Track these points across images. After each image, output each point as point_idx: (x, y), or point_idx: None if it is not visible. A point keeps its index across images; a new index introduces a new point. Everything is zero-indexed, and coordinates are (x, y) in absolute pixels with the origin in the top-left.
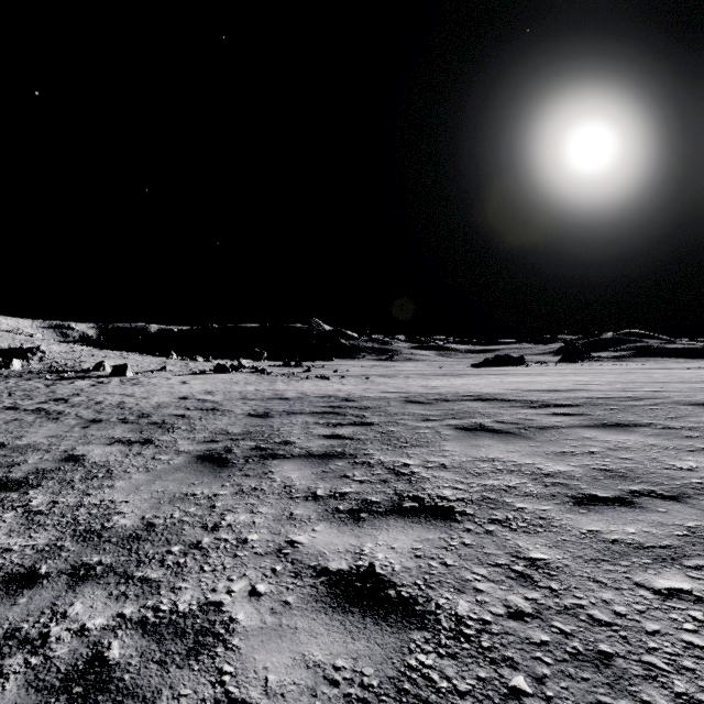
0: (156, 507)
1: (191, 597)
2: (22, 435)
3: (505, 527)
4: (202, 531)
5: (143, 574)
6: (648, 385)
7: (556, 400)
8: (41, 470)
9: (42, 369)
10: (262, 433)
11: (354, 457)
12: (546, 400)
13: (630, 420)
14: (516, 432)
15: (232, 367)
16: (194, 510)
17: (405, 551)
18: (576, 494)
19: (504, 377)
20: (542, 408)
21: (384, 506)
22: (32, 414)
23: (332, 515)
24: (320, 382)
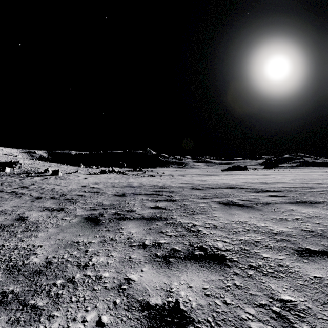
0: (56, 250)
1: (58, 325)
2: (0, 205)
3: (259, 272)
4: (77, 269)
5: (34, 302)
6: (313, 180)
7: (268, 188)
8: (3, 225)
9: (19, 172)
10: (119, 205)
11: (166, 219)
12: (263, 188)
13: (312, 200)
14: (251, 206)
15: (109, 171)
16: (75, 253)
17: (198, 290)
18: (297, 248)
19: (238, 176)
20: (262, 192)
21: (183, 253)
22: (9, 194)
23: (153, 259)
24: (150, 178)
